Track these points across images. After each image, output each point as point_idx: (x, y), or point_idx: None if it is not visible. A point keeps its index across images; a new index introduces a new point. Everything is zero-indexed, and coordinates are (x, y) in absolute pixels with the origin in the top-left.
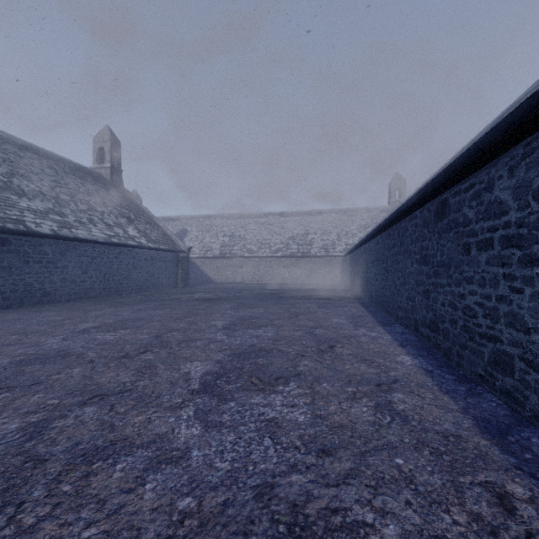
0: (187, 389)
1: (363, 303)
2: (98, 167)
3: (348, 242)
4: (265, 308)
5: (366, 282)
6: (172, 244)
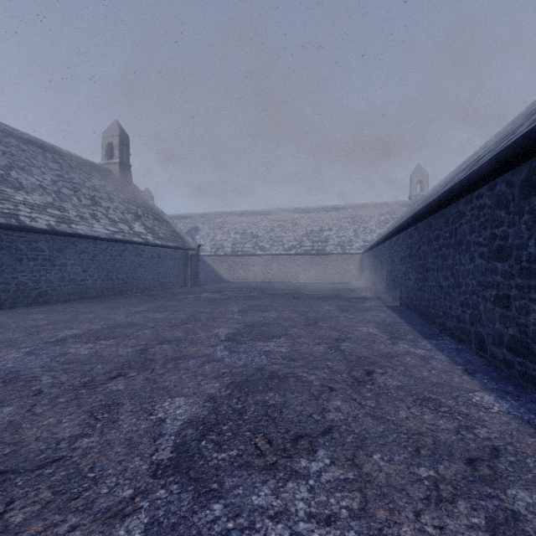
0: (149, 461)
1: (390, 306)
2: (106, 162)
3: (366, 238)
4: (278, 312)
5: (393, 282)
6: (181, 241)
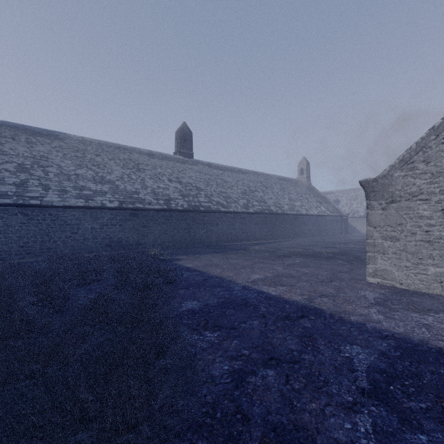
0: None
1: None
2: (300, 177)
3: None
4: None
5: None
6: (339, 212)
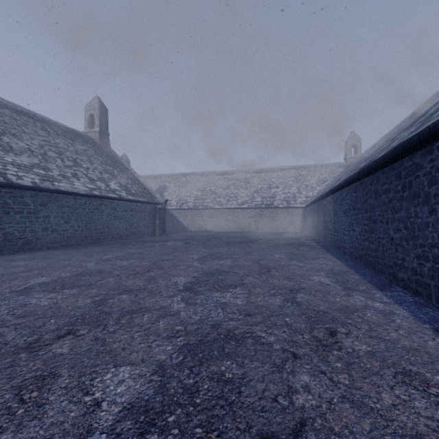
0: None
1: (335, 254)
2: (89, 131)
3: (308, 194)
4: (233, 260)
5: (336, 232)
6: (150, 197)
